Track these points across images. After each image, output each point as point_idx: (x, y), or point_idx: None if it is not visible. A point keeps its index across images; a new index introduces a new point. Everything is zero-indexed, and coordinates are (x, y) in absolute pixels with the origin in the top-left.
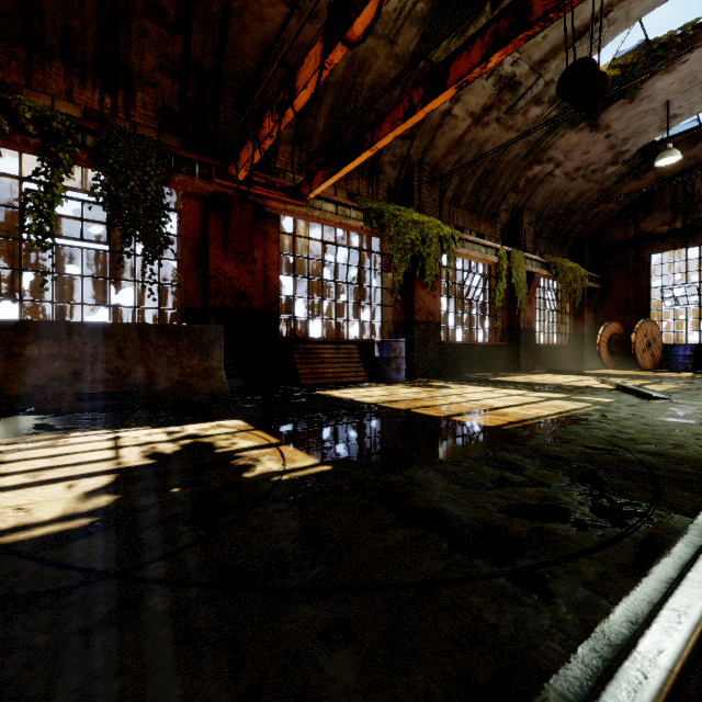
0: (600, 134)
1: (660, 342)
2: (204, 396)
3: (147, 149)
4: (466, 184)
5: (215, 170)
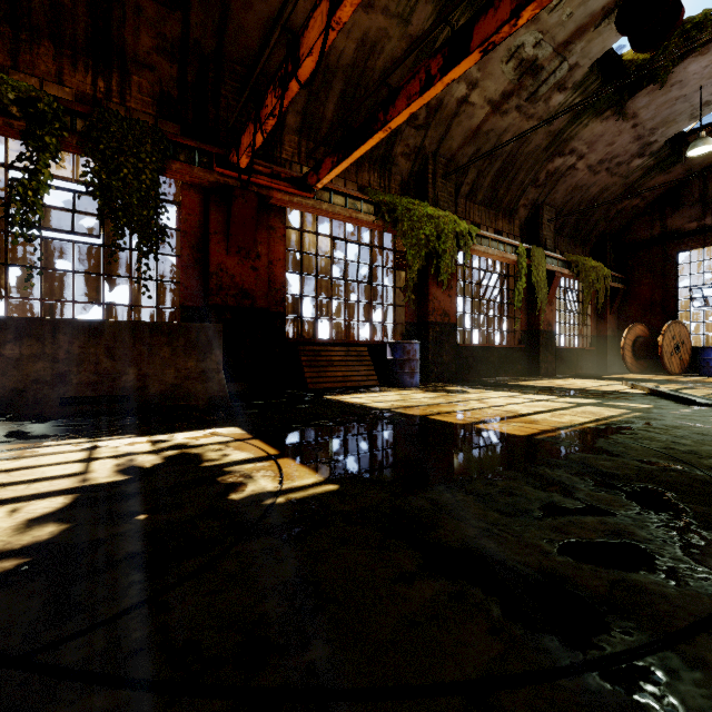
0: (626, 123)
1: (689, 345)
2: (201, 401)
3: (142, 134)
4: (483, 178)
5: (216, 158)
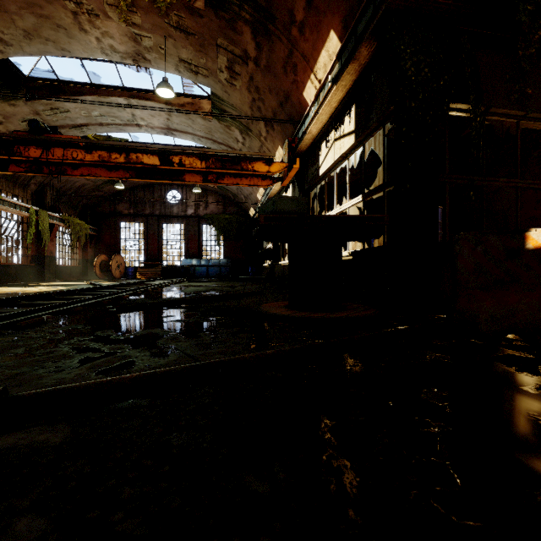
0: None
1: (124, 265)
2: None
3: None
4: None
5: None
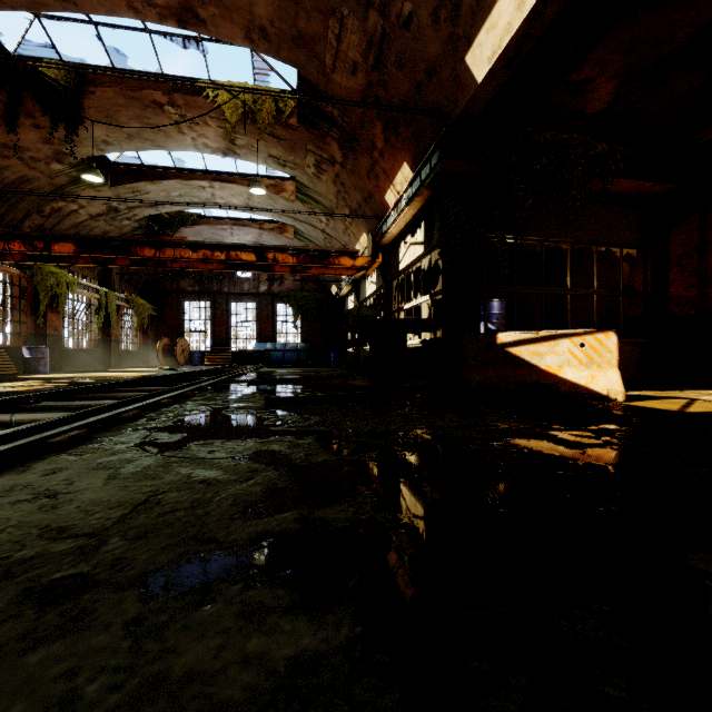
0: None
1: (189, 350)
2: None
3: None
4: None
5: None
